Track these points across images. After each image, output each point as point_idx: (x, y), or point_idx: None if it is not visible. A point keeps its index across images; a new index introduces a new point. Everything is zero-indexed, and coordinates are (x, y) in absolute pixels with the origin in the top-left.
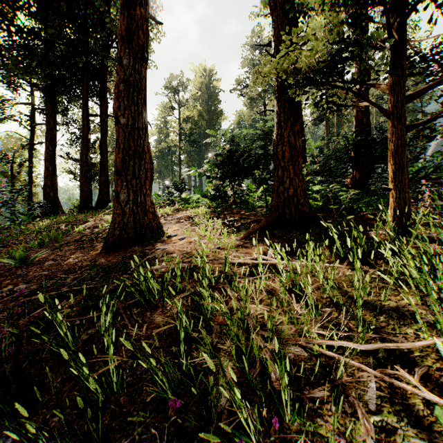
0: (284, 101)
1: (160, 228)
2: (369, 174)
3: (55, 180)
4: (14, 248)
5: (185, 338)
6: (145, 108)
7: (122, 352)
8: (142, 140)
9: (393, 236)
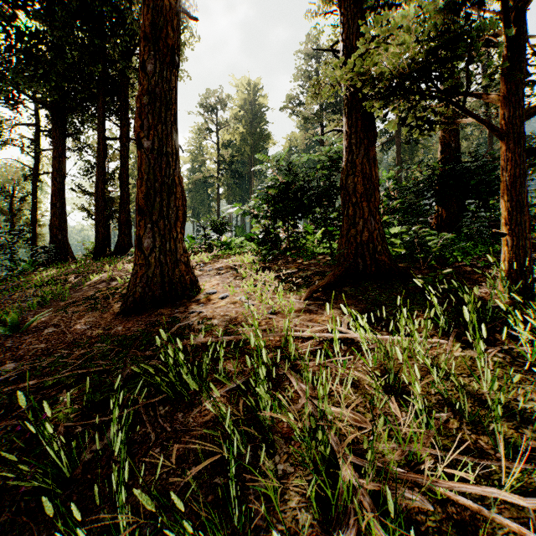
0: (356, 118)
1: (196, 282)
2: (459, 212)
3: (64, 219)
4: (6, 309)
5: (234, 462)
6: (175, 127)
7: (141, 486)
8: (172, 169)
9: (508, 297)
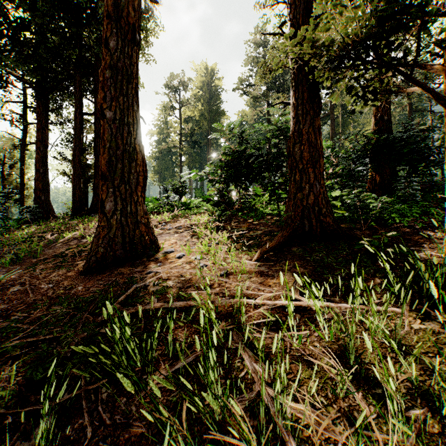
0: (303, 91)
1: (155, 242)
2: (391, 177)
3: (47, 182)
4: None
5: None
6: (136, 99)
7: None
8: (133, 137)
9: None
